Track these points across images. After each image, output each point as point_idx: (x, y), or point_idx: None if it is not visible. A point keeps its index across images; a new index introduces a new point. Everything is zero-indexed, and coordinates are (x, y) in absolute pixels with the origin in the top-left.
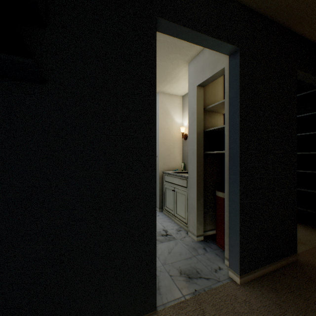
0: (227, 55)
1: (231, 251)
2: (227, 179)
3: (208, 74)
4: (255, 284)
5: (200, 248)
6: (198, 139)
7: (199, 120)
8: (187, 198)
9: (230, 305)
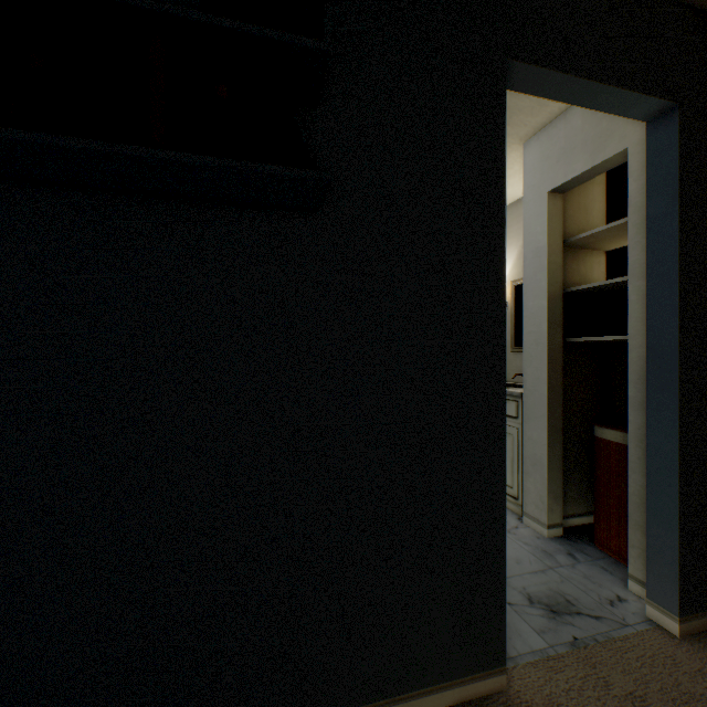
0: (642, 121)
1: (654, 560)
2: (635, 401)
3: (581, 165)
4: None
5: (560, 553)
6: (551, 310)
7: (552, 267)
8: (518, 442)
9: (667, 676)
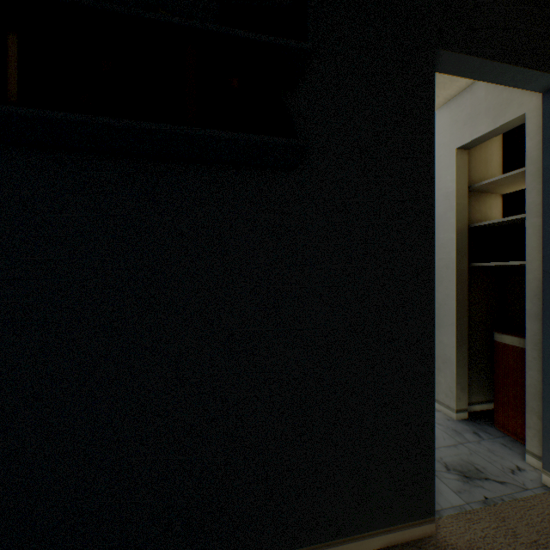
0: (538, 93)
1: (548, 438)
2: (531, 313)
3: (484, 127)
4: None
5: (467, 432)
6: (458, 241)
7: (459, 208)
8: None
9: None
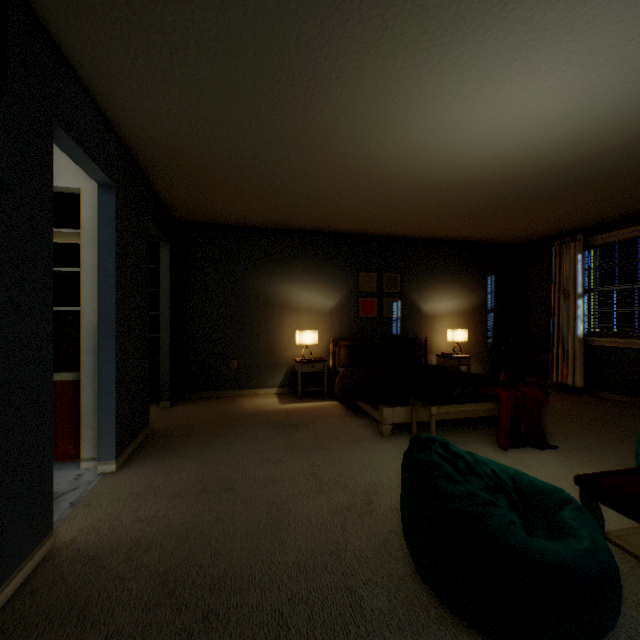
0: (97, 183)
1: (103, 437)
2: (87, 349)
3: None
4: (130, 462)
5: None
6: None
7: None
8: None
9: (122, 485)
